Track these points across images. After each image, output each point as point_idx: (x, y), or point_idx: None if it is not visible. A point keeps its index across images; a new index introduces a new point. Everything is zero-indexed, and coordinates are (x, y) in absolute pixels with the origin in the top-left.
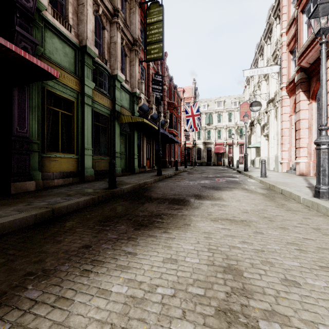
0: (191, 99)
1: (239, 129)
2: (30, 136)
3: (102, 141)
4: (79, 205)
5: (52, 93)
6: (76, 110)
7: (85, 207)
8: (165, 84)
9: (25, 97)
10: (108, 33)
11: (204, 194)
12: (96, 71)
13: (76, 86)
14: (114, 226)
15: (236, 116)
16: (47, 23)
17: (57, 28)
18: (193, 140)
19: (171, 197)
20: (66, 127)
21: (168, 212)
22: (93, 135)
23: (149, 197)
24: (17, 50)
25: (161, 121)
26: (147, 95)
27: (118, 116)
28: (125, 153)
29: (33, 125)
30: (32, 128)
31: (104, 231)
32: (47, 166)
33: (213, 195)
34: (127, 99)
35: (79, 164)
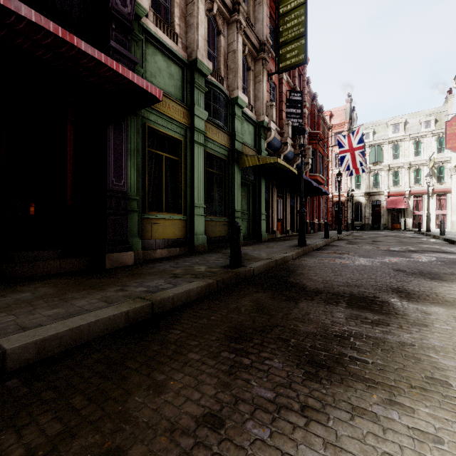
0: (344, 126)
1: (436, 167)
2: (128, 190)
3: (216, 195)
4: (190, 296)
5: (154, 132)
6: (183, 152)
7: (198, 299)
8: (304, 105)
9: (122, 137)
10: (225, 39)
11: (413, 287)
12: (209, 97)
13: (184, 119)
14: (259, 357)
15: (430, 146)
16: (148, 36)
17: (161, 39)
18: (347, 190)
19: (344, 289)
20: (171, 177)
21: (359, 329)
22: (205, 187)
23: (300, 286)
24: (107, 62)
25: (299, 162)
26: (278, 124)
27: (239, 158)
28: (248, 212)
29: (131, 175)
30: (131, 179)
31: (241, 370)
32: (148, 231)
33: (436, 291)
34: (251, 133)
35: (187, 228)
